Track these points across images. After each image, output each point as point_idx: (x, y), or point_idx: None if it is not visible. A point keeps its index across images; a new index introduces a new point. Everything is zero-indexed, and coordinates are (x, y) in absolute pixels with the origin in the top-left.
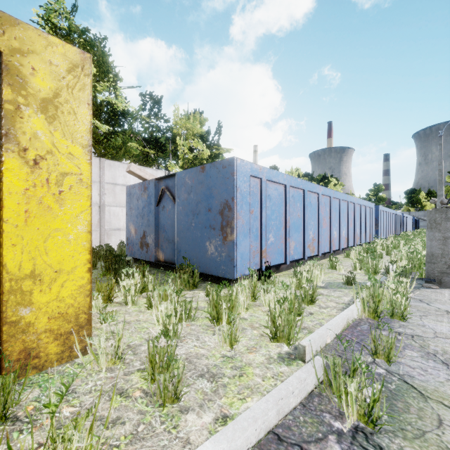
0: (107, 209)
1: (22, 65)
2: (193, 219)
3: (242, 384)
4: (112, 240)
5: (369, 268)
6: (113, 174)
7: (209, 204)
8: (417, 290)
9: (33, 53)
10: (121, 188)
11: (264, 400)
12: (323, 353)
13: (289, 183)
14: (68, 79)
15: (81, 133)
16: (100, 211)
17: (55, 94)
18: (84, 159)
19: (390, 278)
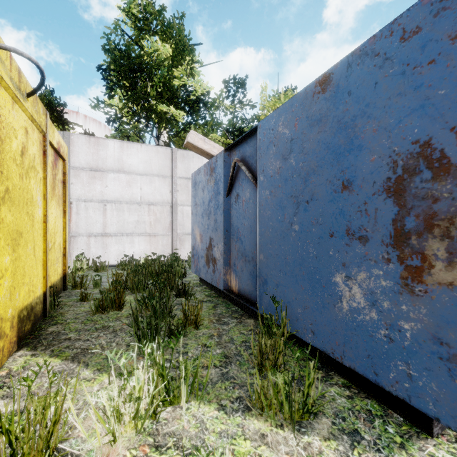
0: (179, 209)
1: None
2: (296, 213)
3: None
4: (186, 247)
5: None
6: (186, 167)
7: (343, 172)
8: None
9: None
10: None
11: None
12: None
13: None
14: None
15: None
16: (171, 211)
17: None
18: None
19: None
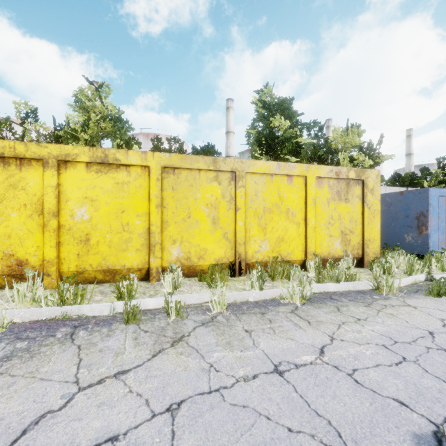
0: None
1: (367, 181)
2: (393, 221)
3: None
4: None
5: None
6: None
7: (406, 213)
8: None
9: (369, 177)
10: None
11: None
12: None
13: None
14: (375, 180)
15: (378, 196)
16: None
17: (373, 186)
18: (379, 204)
19: None
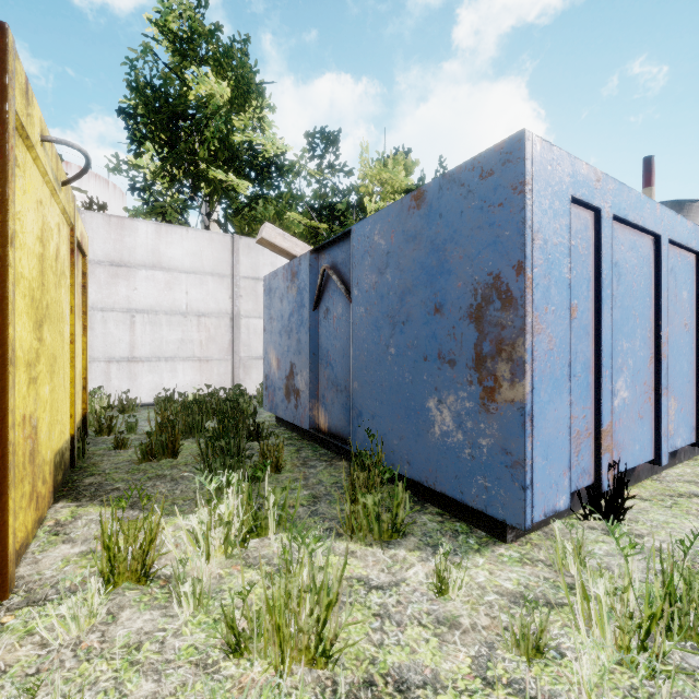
0: (243, 322)
1: None
2: (392, 335)
3: None
4: (253, 377)
5: None
6: (254, 262)
7: (435, 294)
8: None
9: None
10: None
11: None
12: None
13: (667, 230)
14: None
15: None
16: (232, 326)
17: None
18: None
19: None
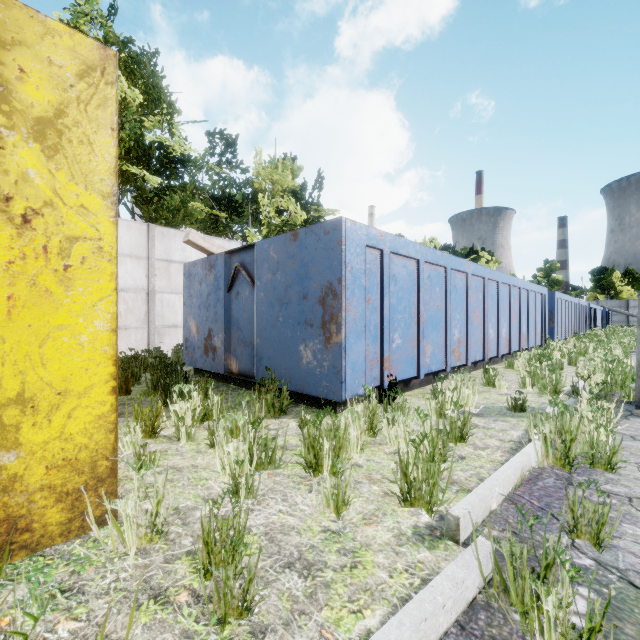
0: (158, 297)
1: (2, 63)
2: (281, 310)
3: (355, 584)
4: (166, 342)
5: (546, 385)
6: (167, 247)
7: (304, 289)
8: (624, 420)
9: (21, 44)
10: (178, 266)
11: (395, 622)
12: (486, 527)
13: (424, 257)
14: (79, 88)
15: (100, 174)
16: (148, 300)
17: (58, 112)
18: (105, 215)
19: (583, 402)
